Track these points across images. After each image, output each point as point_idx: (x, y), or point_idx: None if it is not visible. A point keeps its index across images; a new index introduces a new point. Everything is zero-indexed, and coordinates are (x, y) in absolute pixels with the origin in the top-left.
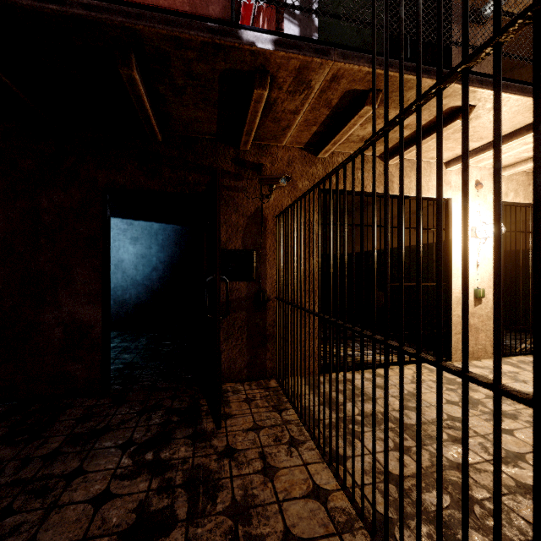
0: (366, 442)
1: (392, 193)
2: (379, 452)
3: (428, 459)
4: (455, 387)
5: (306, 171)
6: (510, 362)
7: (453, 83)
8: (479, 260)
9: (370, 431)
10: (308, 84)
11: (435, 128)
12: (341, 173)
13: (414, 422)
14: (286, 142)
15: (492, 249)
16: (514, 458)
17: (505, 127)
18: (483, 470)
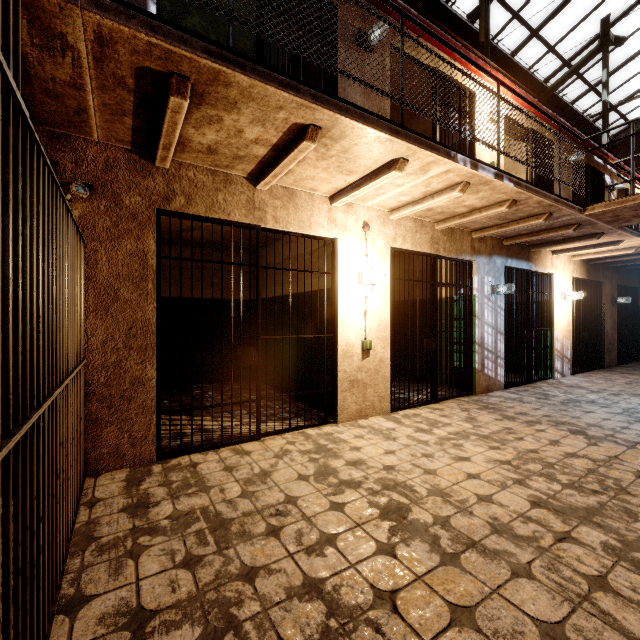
0: (144, 562)
1: (265, 225)
2: (152, 576)
3: (217, 570)
4: (320, 456)
5: (137, 182)
6: (395, 417)
7: (278, 89)
8: (367, 309)
9: (165, 542)
10: (64, 41)
11: (290, 148)
12: (192, 192)
13: (238, 514)
14: (99, 136)
15: (380, 297)
16: (324, 543)
17: (368, 162)
18: (276, 570)
